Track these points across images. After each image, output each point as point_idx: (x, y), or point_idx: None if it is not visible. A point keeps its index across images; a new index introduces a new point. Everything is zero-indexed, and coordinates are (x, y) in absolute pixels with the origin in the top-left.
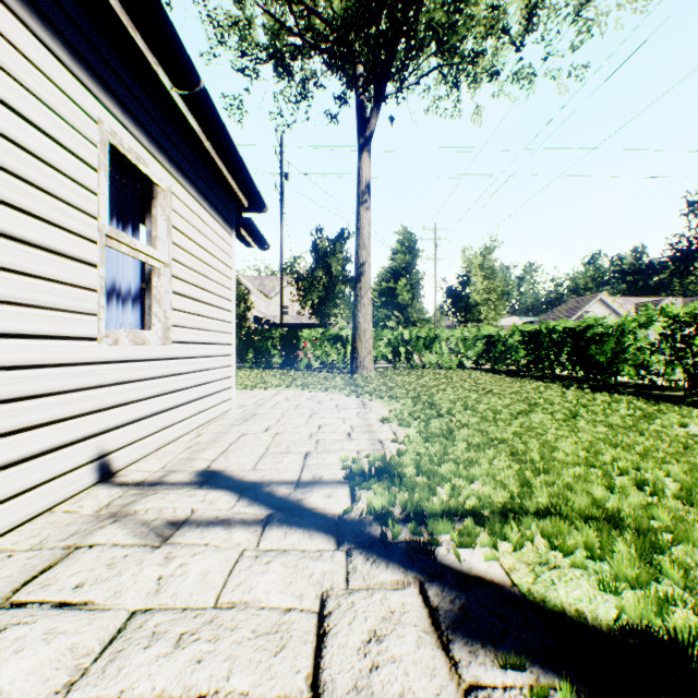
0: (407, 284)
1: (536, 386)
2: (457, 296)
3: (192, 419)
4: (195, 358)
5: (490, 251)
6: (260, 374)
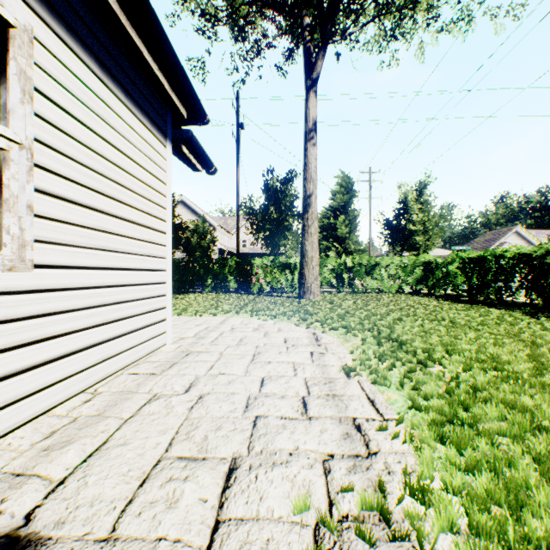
0: (345, 219)
1: (497, 315)
2: (393, 227)
3: (88, 371)
4: (96, 288)
5: (424, 186)
6: (215, 298)
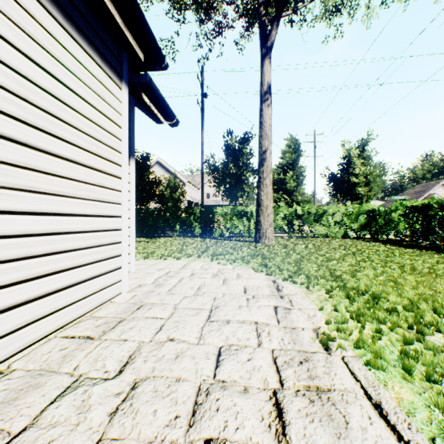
0: (293, 175)
1: None
2: (338, 180)
3: (0, 342)
4: (14, 237)
5: (366, 143)
6: (182, 242)
